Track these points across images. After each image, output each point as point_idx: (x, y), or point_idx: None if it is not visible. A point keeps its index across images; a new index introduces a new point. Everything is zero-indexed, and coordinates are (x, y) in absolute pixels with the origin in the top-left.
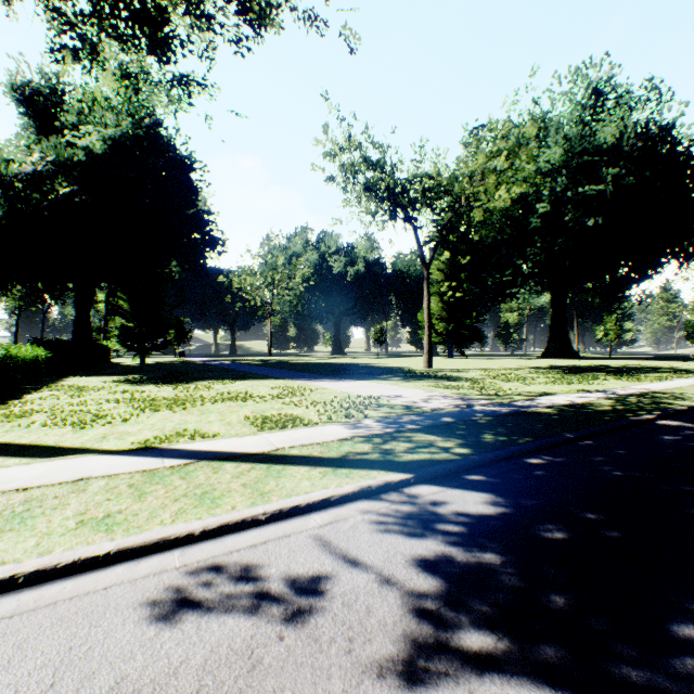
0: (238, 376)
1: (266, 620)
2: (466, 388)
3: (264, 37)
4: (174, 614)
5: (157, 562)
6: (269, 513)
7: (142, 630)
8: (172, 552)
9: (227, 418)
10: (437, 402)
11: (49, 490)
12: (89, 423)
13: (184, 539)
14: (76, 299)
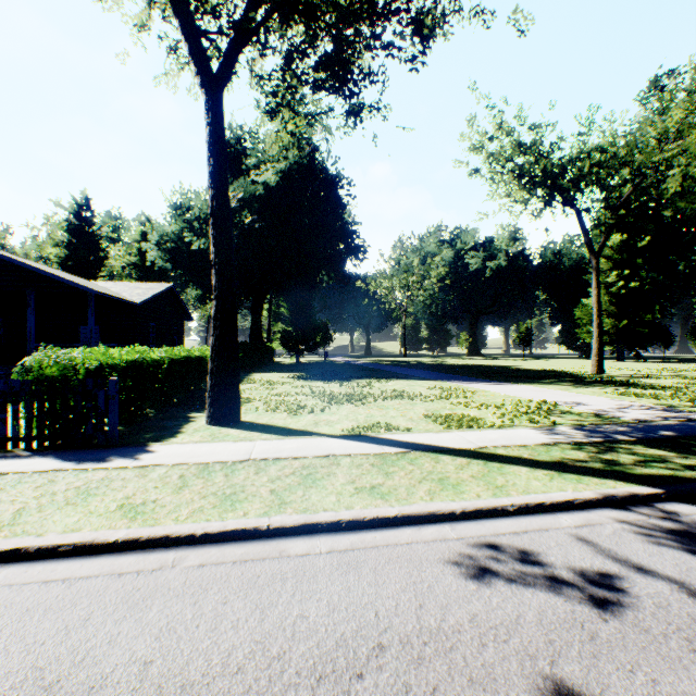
0: (388, 376)
1: (576, 601)
2: (669, 398)
3: (430, 48)
4: (481, 576)
5: (435, 531)
6: (515, 506)
7: (462, 582)
8: (442, 525)
9: (405, 414)
10: (636, 413)
11: (313, 461)
12: (297, 411)
13: (448, 516)
14: (252, 309)
